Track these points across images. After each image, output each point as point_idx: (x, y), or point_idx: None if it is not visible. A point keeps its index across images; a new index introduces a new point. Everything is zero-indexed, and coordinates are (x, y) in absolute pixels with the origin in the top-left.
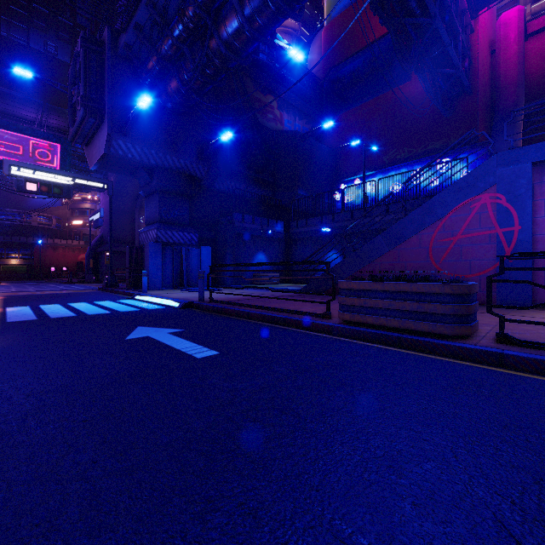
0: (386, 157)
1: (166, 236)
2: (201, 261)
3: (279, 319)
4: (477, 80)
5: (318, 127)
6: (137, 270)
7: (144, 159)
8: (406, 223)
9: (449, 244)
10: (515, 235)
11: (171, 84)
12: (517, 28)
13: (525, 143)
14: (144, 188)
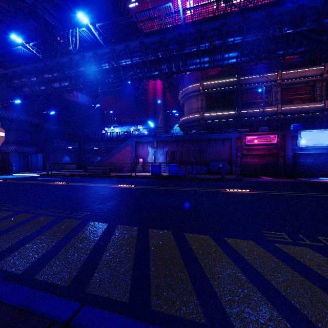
0: (123, 120)
1: (20, 149)
2: (38, 160)
3: (74, 175)
4: (149, 101)
5: (94, 105)
6: (3, 164)
7: (9, 116)
8: (113, 152)
9: (122, 158)
10: (133, 157)
11: (26, 90)
12: (160, 88)
13: (166, 122)
14: (5, 126)
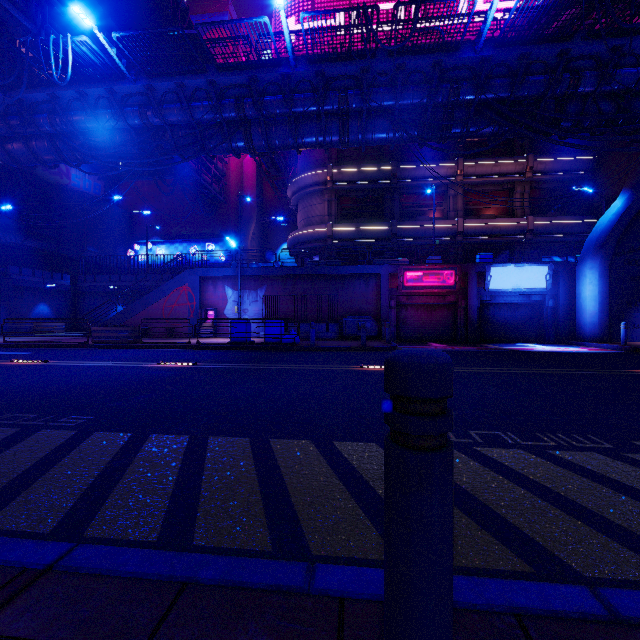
0: (173, 230)
1: None
2: None
3: (61, 345)
4: (230, 196)
5: (109, 196)
6: None
7: None
8: (152, 296)
9: (171, 309)
10: (194, 306)
11: None
12: (252, 171)
13: (265, 239)
14: None
